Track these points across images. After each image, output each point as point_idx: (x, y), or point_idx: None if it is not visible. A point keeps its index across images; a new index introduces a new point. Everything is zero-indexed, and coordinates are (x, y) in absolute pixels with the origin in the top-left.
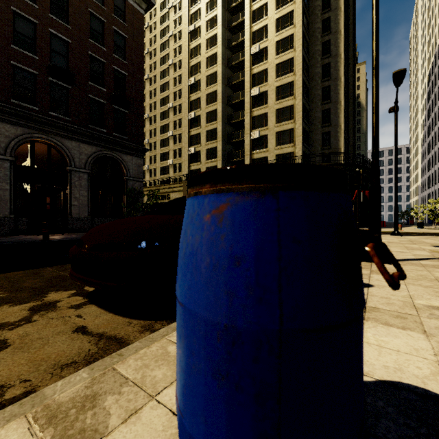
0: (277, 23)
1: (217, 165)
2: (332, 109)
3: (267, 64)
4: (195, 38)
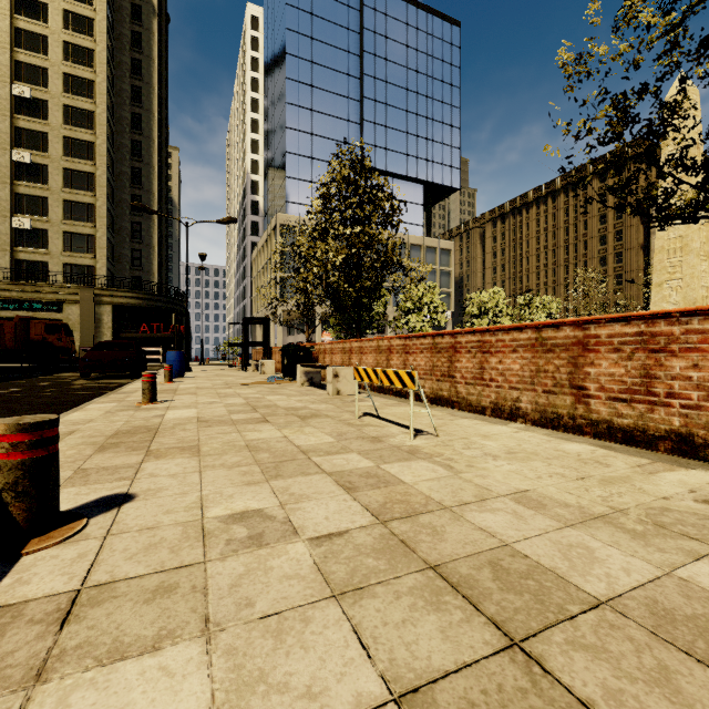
0: (66, 79)
1: None
2: (144, 225)
3: (47, 127)
4: None
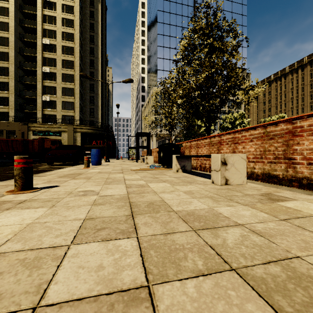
0: (63, 34)
1: (8, 112)
2: (95, 97)
3: (55, 56)
4: None
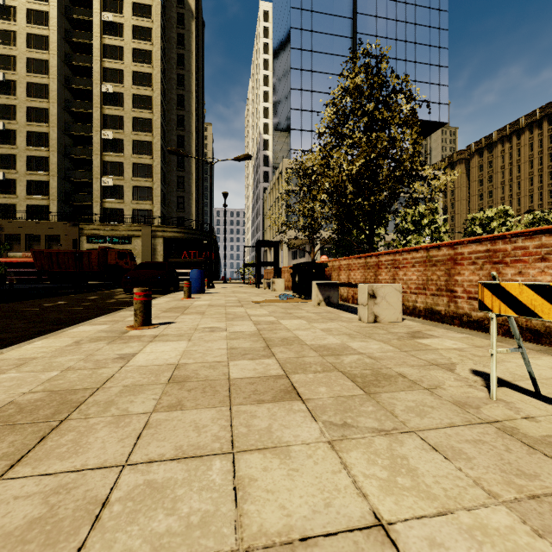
0: (134, 76)
1: (48, 205)
2: (186, 178)
3: (122, 112)
4: (4, 16)
